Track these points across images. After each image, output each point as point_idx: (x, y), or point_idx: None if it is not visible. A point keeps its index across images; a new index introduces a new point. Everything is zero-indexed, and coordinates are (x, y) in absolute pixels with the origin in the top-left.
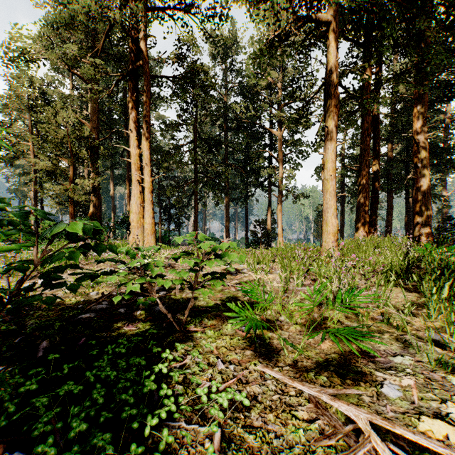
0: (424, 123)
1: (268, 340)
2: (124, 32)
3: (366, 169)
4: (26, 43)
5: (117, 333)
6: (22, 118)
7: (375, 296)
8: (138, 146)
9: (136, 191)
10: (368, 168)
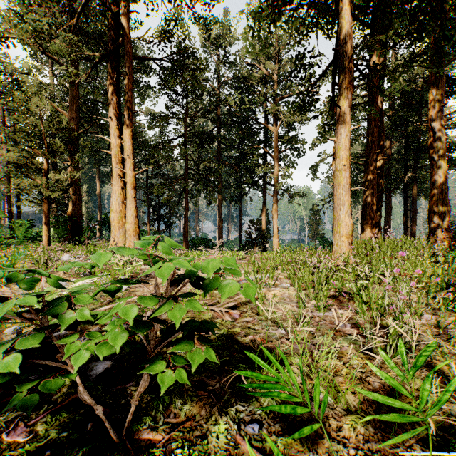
0: (440, 110)
1: None
2: (101, 2)
3: (373, 163)
4: None
5: None
6: None
7: (436, 328)
8: (119, 136)
9: (117, 187)
10: (375, 162)
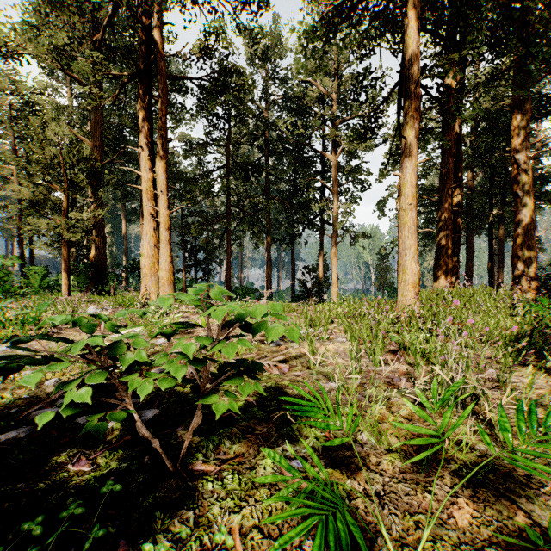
0: (526, 139)
1: (346, 500)
2: (131, 15)
3: (448, 200)
4: (3, 31)
5: (49, 483)
6: (3, 134)
7: (497, 382)
8: (151, 168)
9: (149, 228)
10: (451, 198)
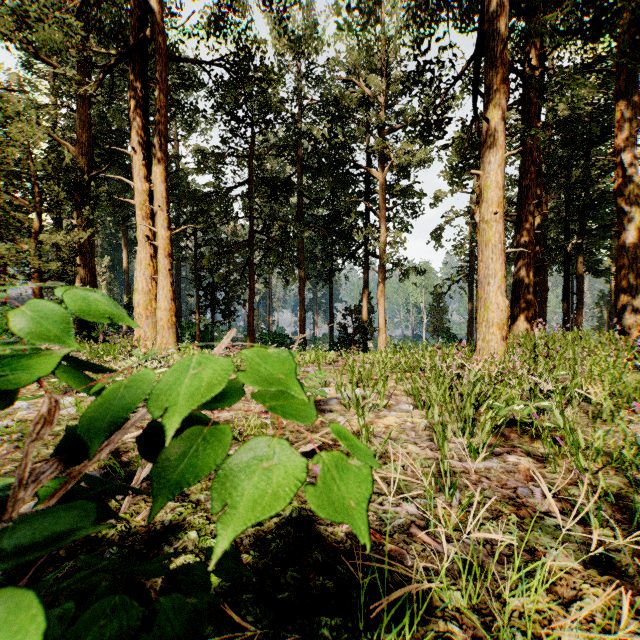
0: (633, 138)
1: None
2: None
3: (529, 220)
4: None
5: None
6: None
7: None
8: (147, 177)
9: (145, 255)
10: (532, 218)
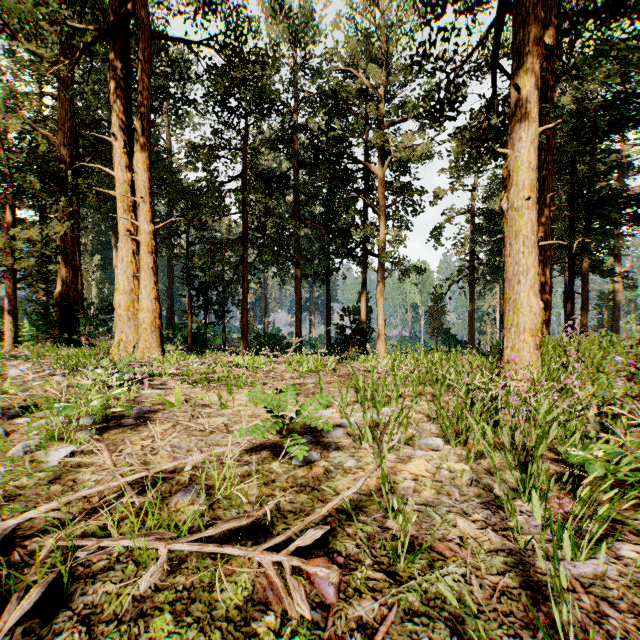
0: None
1: None
2: None
3: (546, 214)
4: None
5: None
6: None
7: None
8: (129, 166)
9: (126, 251)
10: (548, 212)
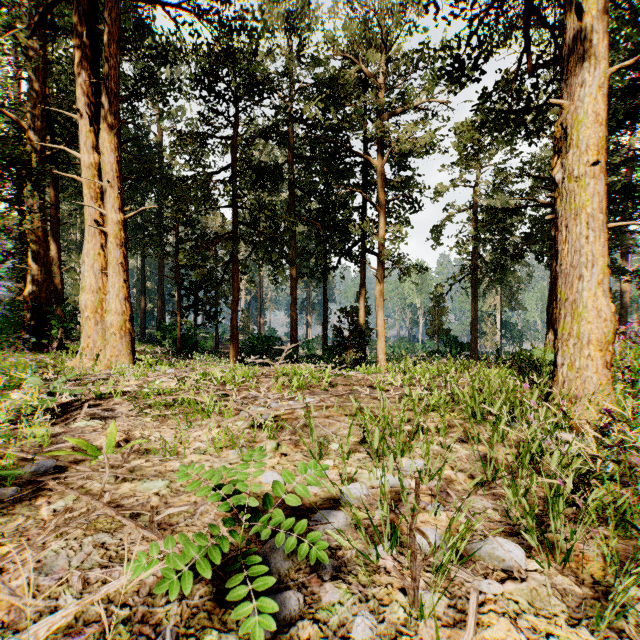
0: None
1: None
2: None
3: None
4: None
5: None
6: None
7: None
8: (96, 147)
9: (94, 244)
10: None
